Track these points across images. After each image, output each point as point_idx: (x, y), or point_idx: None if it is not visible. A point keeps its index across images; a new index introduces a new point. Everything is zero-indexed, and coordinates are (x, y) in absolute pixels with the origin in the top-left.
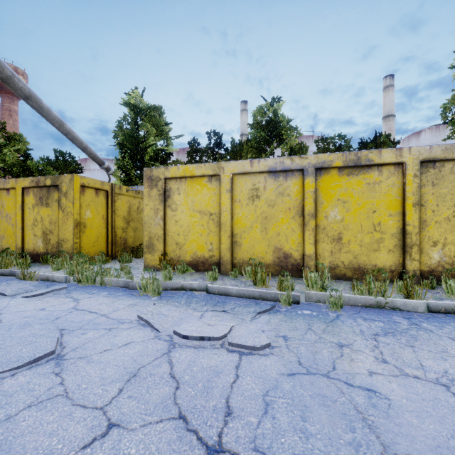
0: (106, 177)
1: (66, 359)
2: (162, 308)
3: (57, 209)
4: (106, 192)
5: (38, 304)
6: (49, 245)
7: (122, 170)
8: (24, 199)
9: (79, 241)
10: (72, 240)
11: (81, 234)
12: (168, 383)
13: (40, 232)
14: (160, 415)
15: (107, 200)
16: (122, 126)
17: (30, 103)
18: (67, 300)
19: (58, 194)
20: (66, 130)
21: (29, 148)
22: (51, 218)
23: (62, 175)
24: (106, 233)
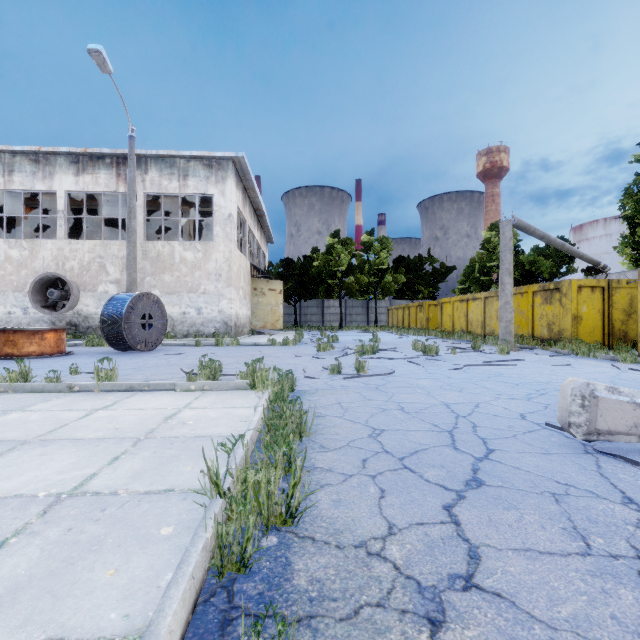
0: (615, 244)
1: (575, 367)
2: (629, 365)
3: (558, 306)
4: (602, 288)
5: (556, 358)
6: (552, 333)
7: (632, 247)
8: (533, 300)
9: (576, 331)
10: (570, 330)
11: (577, 326)
12: (614, 374)
13: (545, 324)
14: (607, 375)
15: (603, 295)
16: (632, 192)
17: (543, 240)
18: (571, 359)
19: (559, 295)
20: (566, 248)
21: (518, 240)
22: (553, 313)
23: (562, 281)
24: (602, 325)
